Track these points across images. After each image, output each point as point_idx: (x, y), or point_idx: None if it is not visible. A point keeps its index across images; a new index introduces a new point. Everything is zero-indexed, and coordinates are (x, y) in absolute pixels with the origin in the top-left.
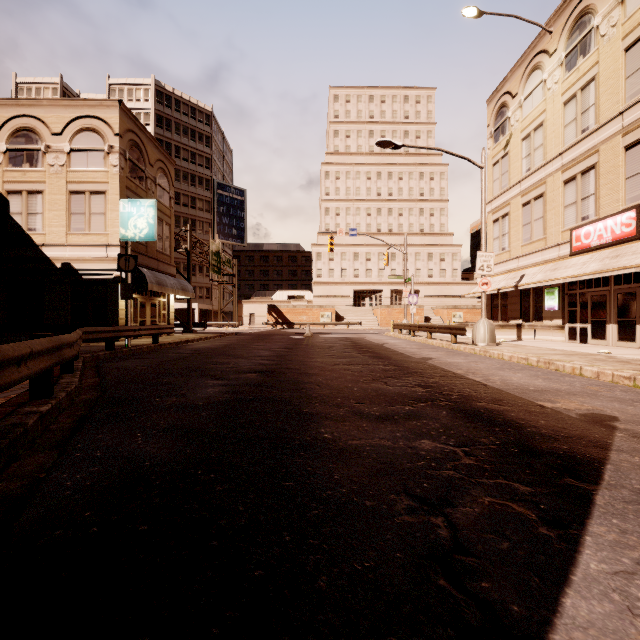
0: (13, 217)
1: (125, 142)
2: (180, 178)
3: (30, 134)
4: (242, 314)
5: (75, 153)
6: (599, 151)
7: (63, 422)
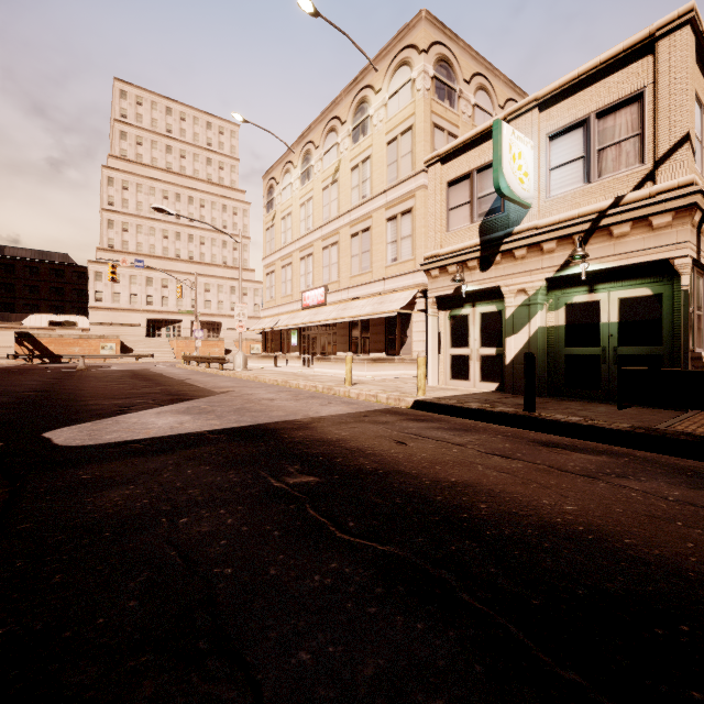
0: None
1: None
2: None
3: None
4: None
5: None
6: (314, 245)
7: None
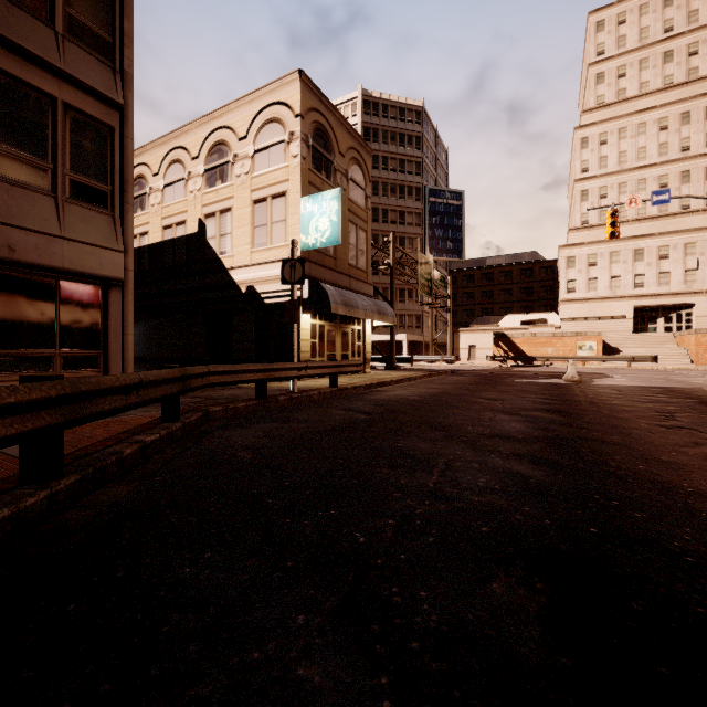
0: (209, 242)
1: (307, 124)
2: (387, 192)
3: (221, 147)
4: (459, 346)
5: (258, 154)
6: None
7: None
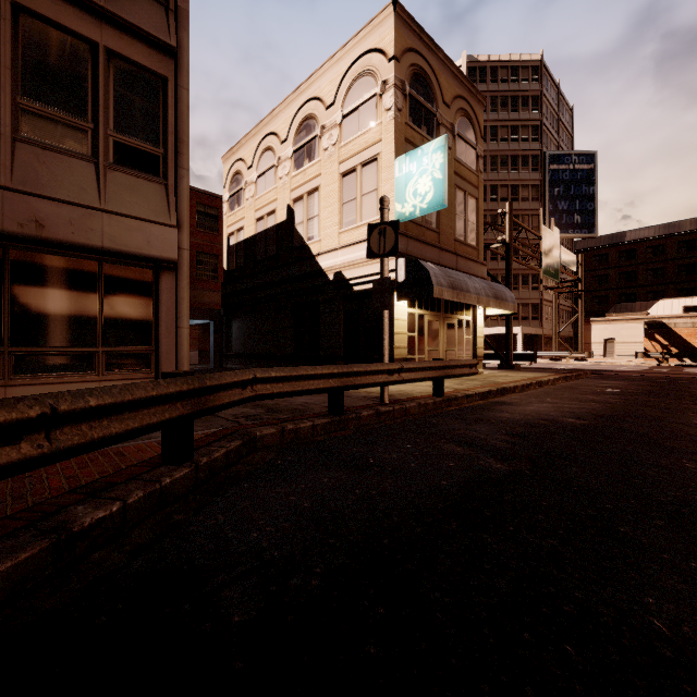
0: (297, 229)
1: (403, 69)
2: (497, 166)
3: (309, 122)
4: (590, 340)
5: (346, 119)
6: None
7: None
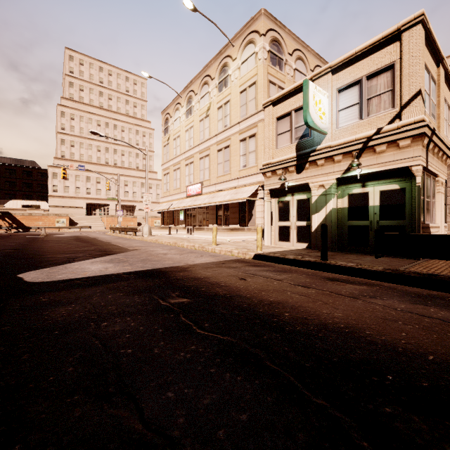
0: None
1: None
2: None
3: None
4: None
5: None
6: (194, 157)
7: None
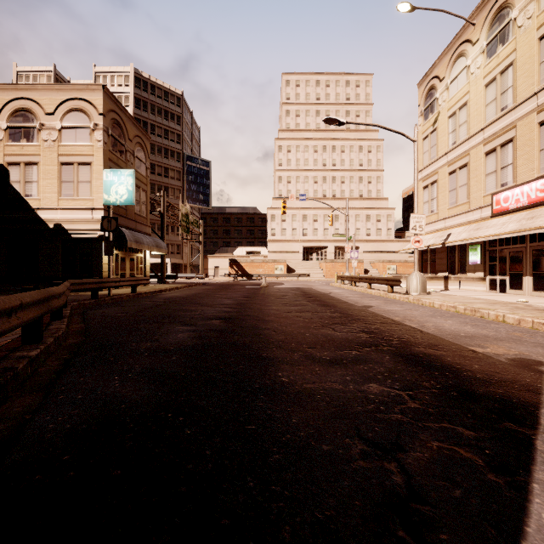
0: (12, 185)
1: (108, 120)
2: (155, 151)
3: (27, 114)
4: (208, 267)
5: (65, 130)
6: (516, 126)
7: (50, 365)
